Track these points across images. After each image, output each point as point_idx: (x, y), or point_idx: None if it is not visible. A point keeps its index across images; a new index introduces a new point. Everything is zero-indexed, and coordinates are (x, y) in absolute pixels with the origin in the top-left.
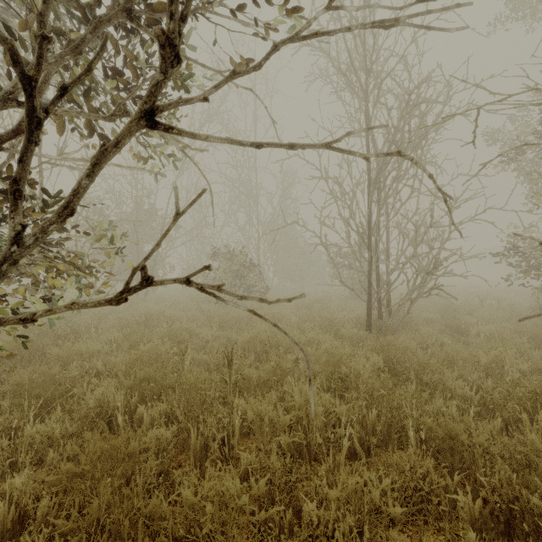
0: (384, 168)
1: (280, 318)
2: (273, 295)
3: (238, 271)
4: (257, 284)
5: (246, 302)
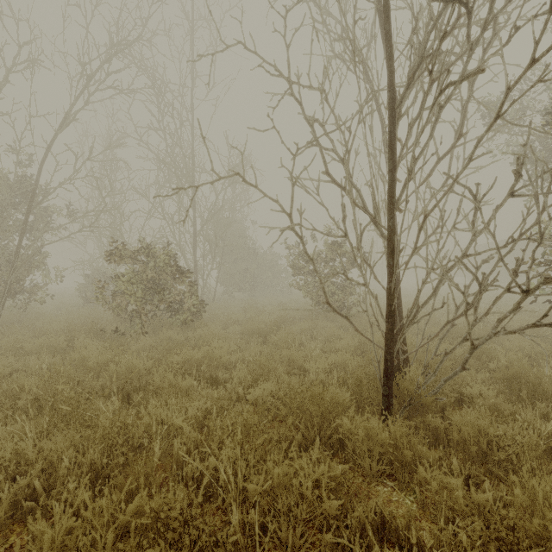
0: (423, 70)
1: (214, 365)
2: (212, 313)
3: (154, 279)
4: (184, 299)
5: (160, 332)
